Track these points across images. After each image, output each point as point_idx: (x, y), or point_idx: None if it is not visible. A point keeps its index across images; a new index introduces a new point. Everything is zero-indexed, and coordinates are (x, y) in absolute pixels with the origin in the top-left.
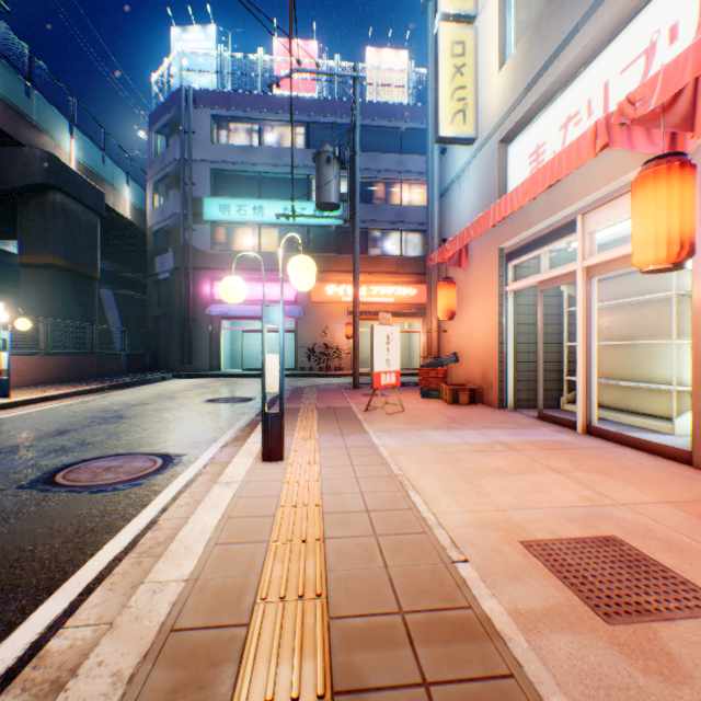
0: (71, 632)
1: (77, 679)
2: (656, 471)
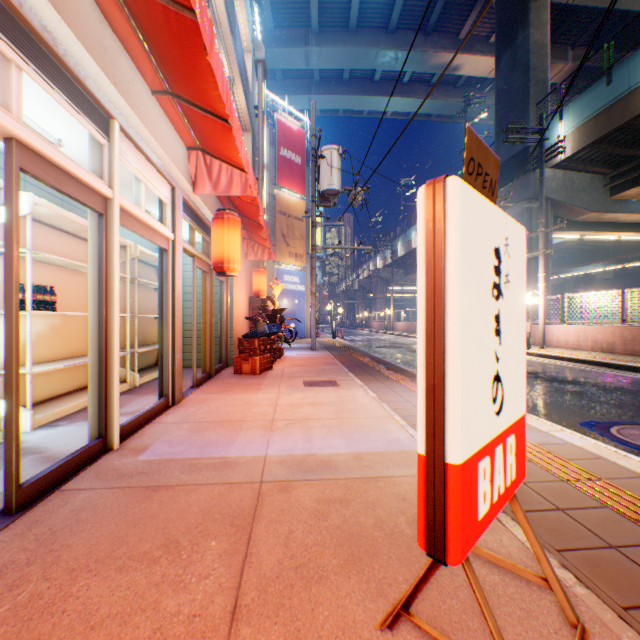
0: None
1: None
2: (211, 403)
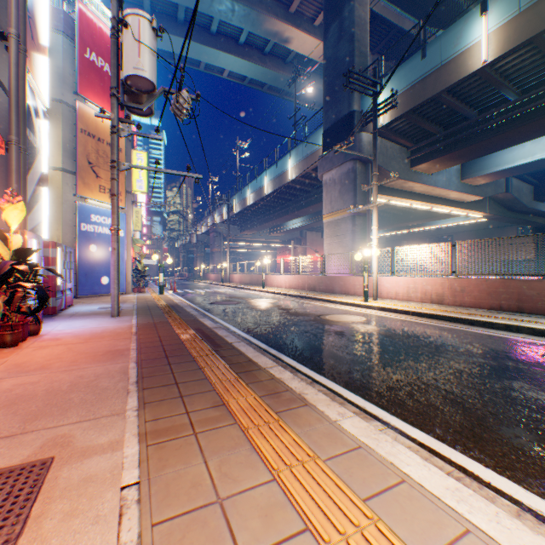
0: (378, 426)
1: (316, 390)
2: None
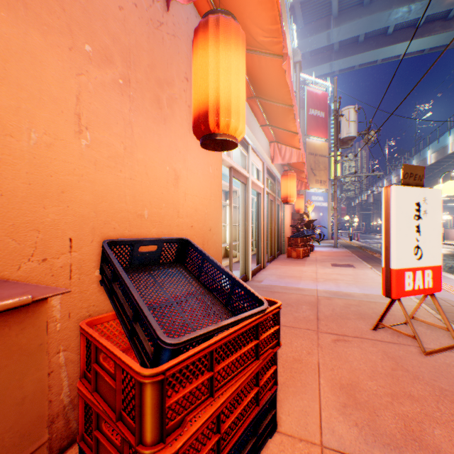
0: None
1: None
2: (280, 269)
